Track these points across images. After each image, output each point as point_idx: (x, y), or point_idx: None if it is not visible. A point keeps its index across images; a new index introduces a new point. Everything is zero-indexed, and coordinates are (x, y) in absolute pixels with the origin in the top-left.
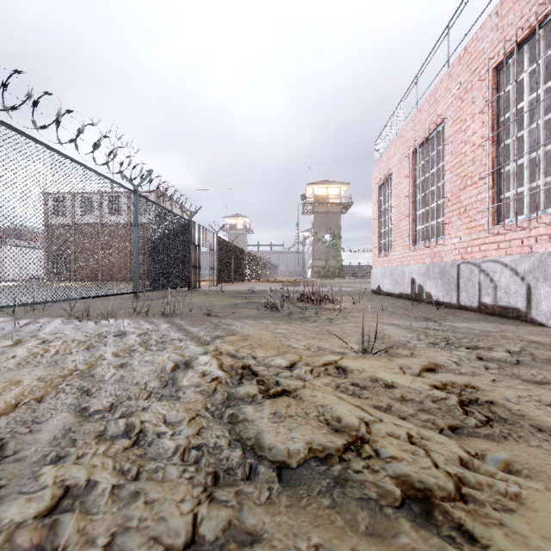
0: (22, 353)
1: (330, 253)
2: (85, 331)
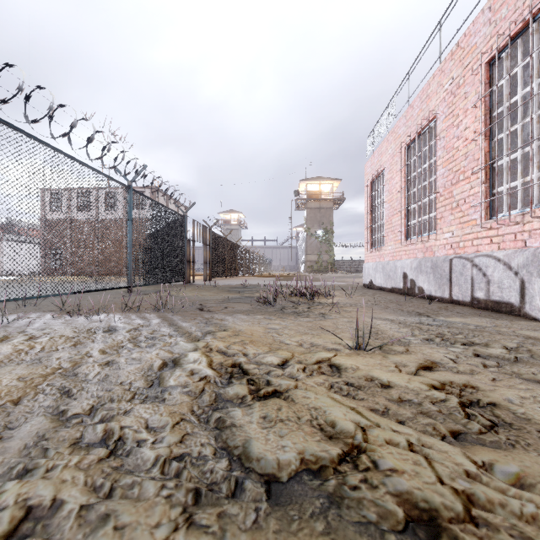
0: (7, 350)
1: (322, 248)
2: (75, 326)
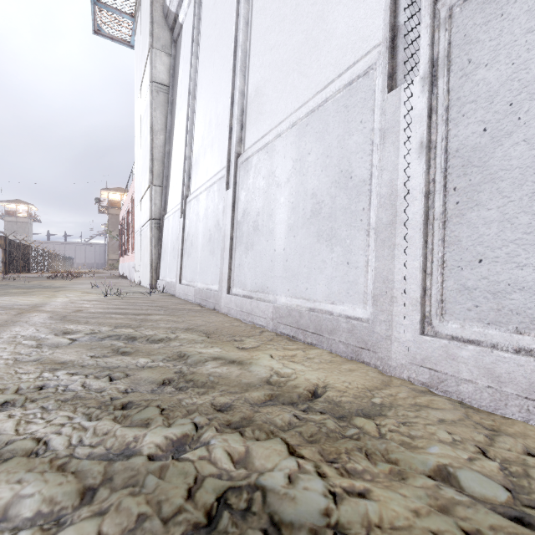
0: None
1: None
2: None
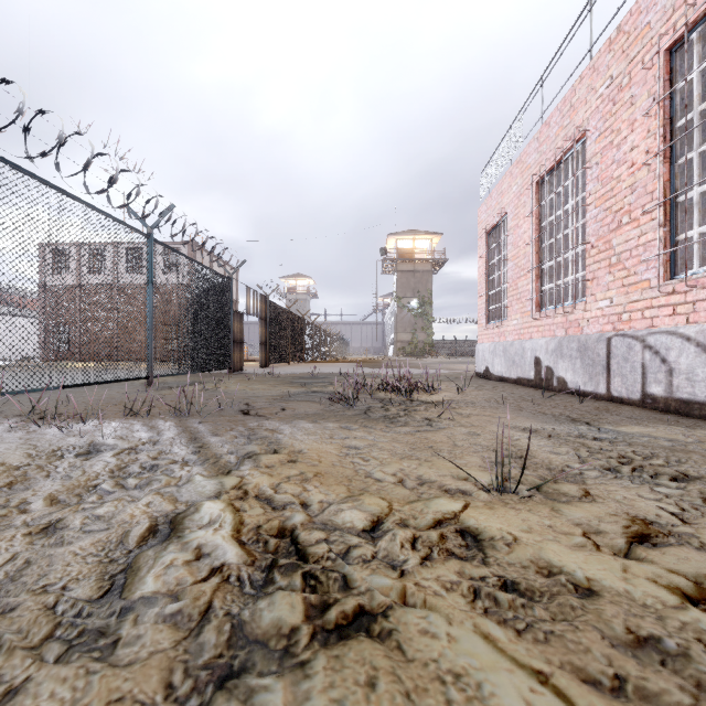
0: None
1: (417, 324)
2: (35, 444)
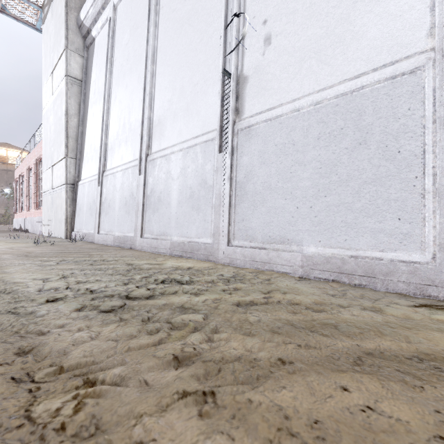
0: None
1: (10, 204)
2: None
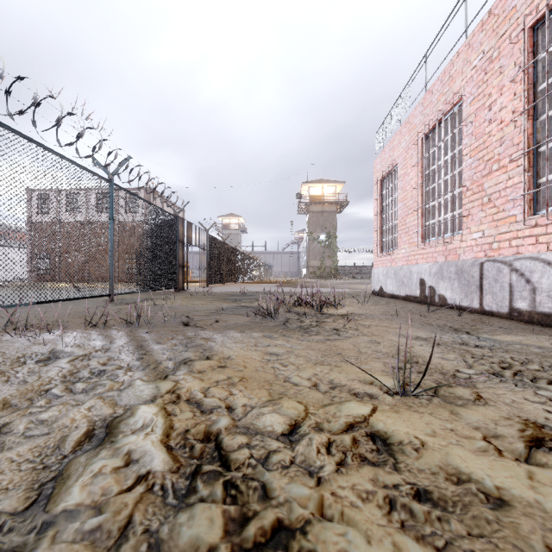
0: None
1: (325, 253)
2: (3, 352)
